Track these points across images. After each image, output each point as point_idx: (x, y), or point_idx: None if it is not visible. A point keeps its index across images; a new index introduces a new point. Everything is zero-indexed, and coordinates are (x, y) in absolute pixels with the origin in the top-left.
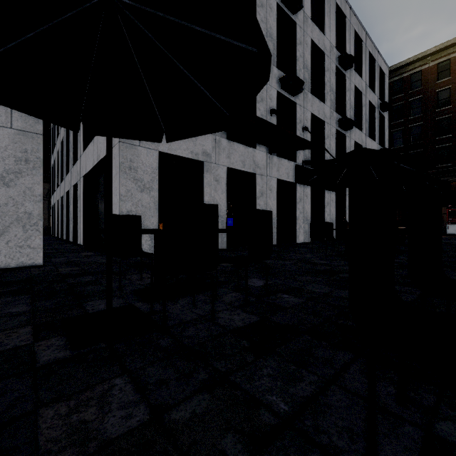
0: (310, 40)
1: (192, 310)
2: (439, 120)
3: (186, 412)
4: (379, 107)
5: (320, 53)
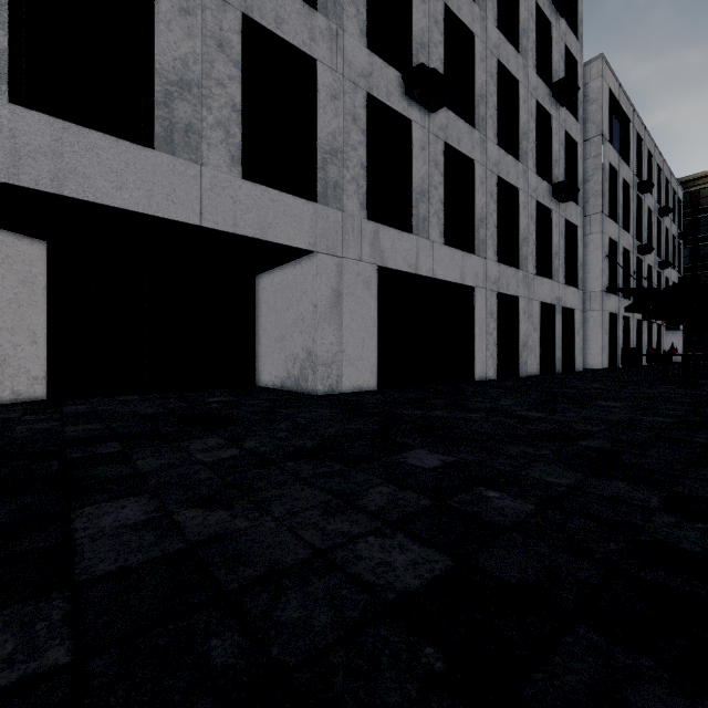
0: (646, 207)
1: None
2: None
3: None
4: (677, 236)
5: (648, 211)
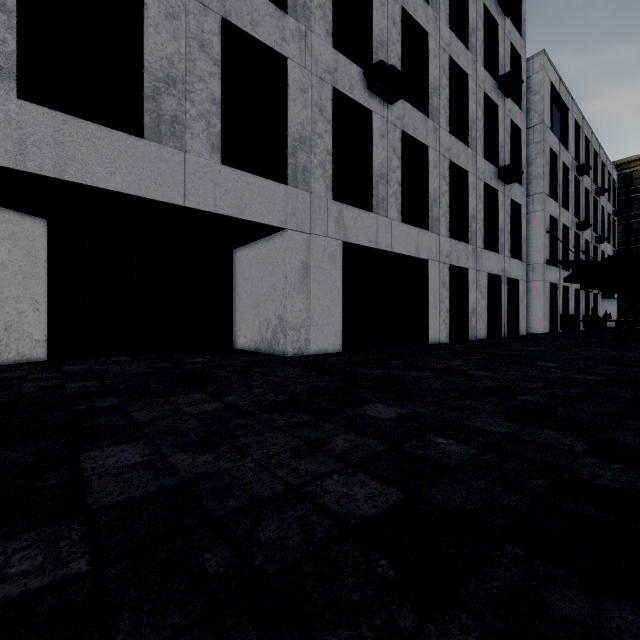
0: (584, 187)
1: None
2: None
3: None
4: (612, 213)
5: (585, 191)
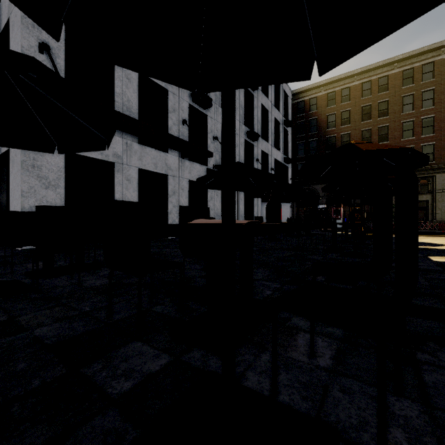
0: None
1: (68, 280)
2: (329, 137)
3: (31, 315)
4: (283, 123)
5: None
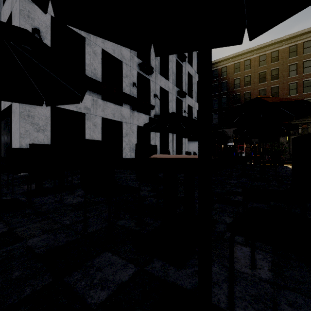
0: None
1: (53, 199)
2: (235, 95)
3: (25, 227)
4: None
5: None
